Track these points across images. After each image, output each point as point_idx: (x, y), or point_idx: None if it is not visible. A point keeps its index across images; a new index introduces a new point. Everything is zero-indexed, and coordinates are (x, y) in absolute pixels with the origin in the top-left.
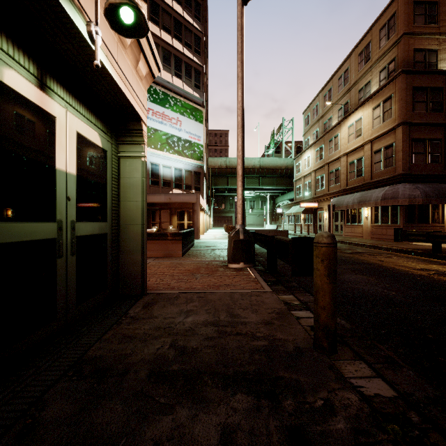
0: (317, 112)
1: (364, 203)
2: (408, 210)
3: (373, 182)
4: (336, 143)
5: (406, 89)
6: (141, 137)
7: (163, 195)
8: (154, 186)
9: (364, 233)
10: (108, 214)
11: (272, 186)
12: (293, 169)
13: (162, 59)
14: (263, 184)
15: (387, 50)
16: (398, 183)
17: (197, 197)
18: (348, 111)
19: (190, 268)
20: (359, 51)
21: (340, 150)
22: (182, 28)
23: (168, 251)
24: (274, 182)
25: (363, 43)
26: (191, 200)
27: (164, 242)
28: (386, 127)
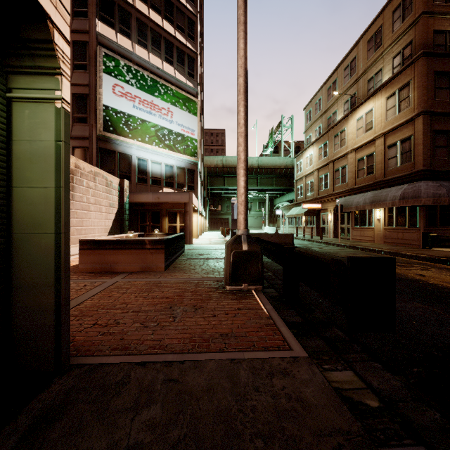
0: (320, 107)
1: (378, 203)
2: (429, 211)
3: (387, 180)
4: (342, 138)
5: (427, 74)
6: (53, 59)
7: (150, 194)
8: (141, 184)
9: (375, 237)
10: None
11: (271, 186)
12: (292, 169)
13: (150, 42)
14: (261, 184)
15: (402, 33)
16: (418, 181)
17: (190, 196)
18: (355, 103)
19: (170, 294)
20: (369, 37)
21: (347, 146)
22: (173, 9)
23: (147, 263)
24: (273, 182)
25: (373, 28)
26: (182, 199)
27: (141, 252)
28: (402, 118)
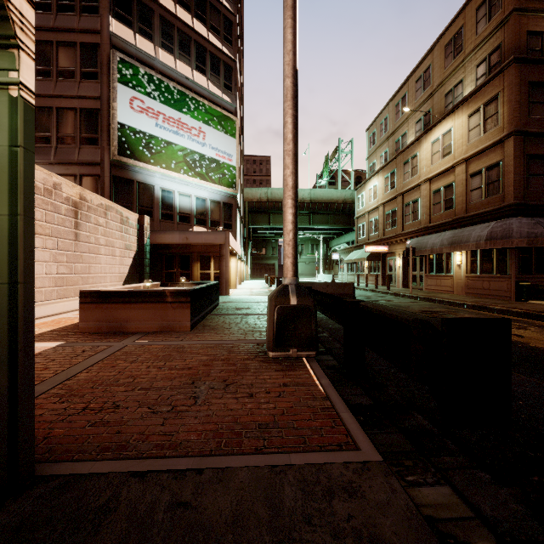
0: (386, 128)
1: (458, 245)
2: (521, 255)
3: (470, 217)
4: (413, 165)
5: (520, 85)
6: (4, 23)
7: (177, 233)
8: (166, 221)
9: (455, 287)
10: None
11: (326, 225)
12: (352, 204)
13: (177, 45)
14: (314, 222)
15: (487, 35)
16: (508, 217)
17: (226, 236)
18: (429, 123)
19: (194, 363)
20: (446, 41)
21: (420, 174)
22: (206, 6)
23: (168, 321)
24: (329, 220)
25: (452, 30)
26: (217, 240)
27: (160, 307)
28: (489, 140)
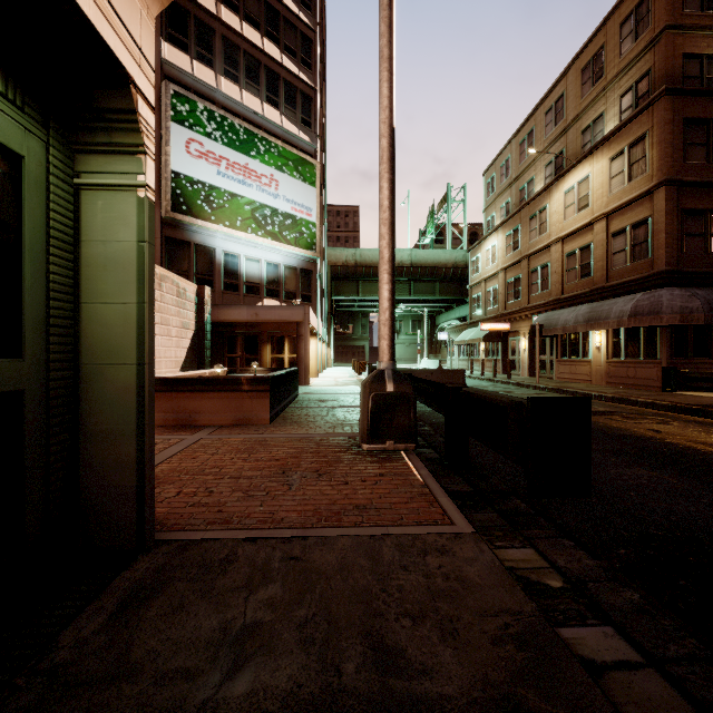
0: (508, 171)
1: (596, 322)
2: (675, 335)
3: (612, 287)
4: (542, 221)
5: (673, 122)
6: (135, 134)
7: (245, 308)
8: (230, 293)
9: (593, 375)
10: (28, 338)
11: (432, 296)
12: (465, 268)
13: (244, 72)
14: (416, 292)
15: (634, 58)
16: (658, 287)
17: (305, 312)
18: (562, 166)
19: (281, 455)
20: (584, 63)
21: (550, 232)
22: (279, 22)
23: (244, 413)
24: (435, 289)
25: (590, 49)
26: (294, 317)
27: (235, 396)
28: (635, 191)
